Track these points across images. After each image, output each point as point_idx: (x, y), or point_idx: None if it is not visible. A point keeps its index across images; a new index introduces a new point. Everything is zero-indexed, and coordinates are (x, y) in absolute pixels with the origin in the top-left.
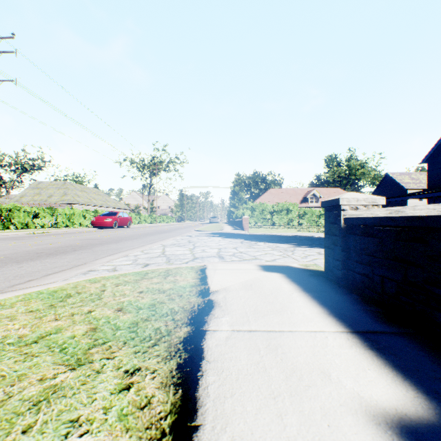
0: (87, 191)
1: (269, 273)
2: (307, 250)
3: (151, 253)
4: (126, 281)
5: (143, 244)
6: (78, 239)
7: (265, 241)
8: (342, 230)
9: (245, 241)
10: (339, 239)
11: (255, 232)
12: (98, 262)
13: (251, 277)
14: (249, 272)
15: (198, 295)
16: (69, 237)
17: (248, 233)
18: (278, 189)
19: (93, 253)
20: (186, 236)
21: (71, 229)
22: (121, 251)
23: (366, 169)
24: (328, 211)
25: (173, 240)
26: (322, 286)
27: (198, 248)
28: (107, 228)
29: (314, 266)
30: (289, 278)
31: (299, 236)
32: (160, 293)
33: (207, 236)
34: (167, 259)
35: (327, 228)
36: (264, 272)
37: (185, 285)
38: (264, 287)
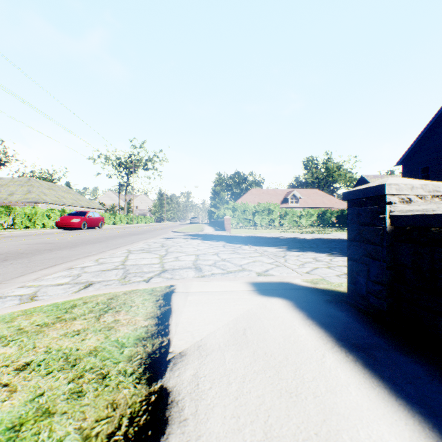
0: (55, 189)
1: (267, 300)
2: (300, 255)
3: (108, 263)
4: (19, 330)
5: (105, 249)
6: (27, 243)
7: (250, 244)
8: (388, 235)
9: (228, 244)
10: (381, 249)
11: (238, 233)
12: (21, 280)
13: (242, 309)
14: (237, 298)
15: (141, 372)
16: (18, 240)
17: (230, 234)
18: (259, 189)
19: (25, 265)
20: (161, 238)
21: (29, 231)
22: (68, 261)
23: (342, 172)
24: (356, 207)
25: (143, 244)
26: (361, 329)
27: (170, 255)
28: (74, 229)
29: (324, 282)
30: (302, 311)
31: (284, 237)
32: (63, 371)
33: (184, 239)
34: (123, 273)
35: (355, 231)
36: (261, 297)
37: (125, 338)
38: (268, 338)
